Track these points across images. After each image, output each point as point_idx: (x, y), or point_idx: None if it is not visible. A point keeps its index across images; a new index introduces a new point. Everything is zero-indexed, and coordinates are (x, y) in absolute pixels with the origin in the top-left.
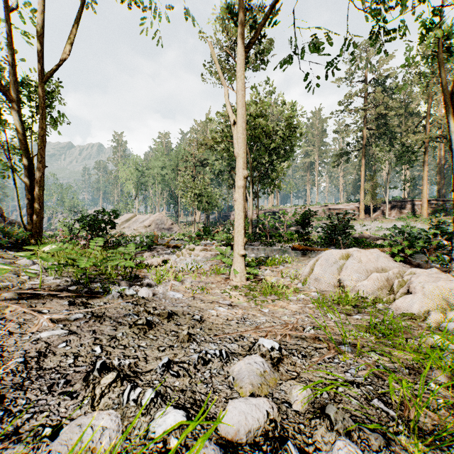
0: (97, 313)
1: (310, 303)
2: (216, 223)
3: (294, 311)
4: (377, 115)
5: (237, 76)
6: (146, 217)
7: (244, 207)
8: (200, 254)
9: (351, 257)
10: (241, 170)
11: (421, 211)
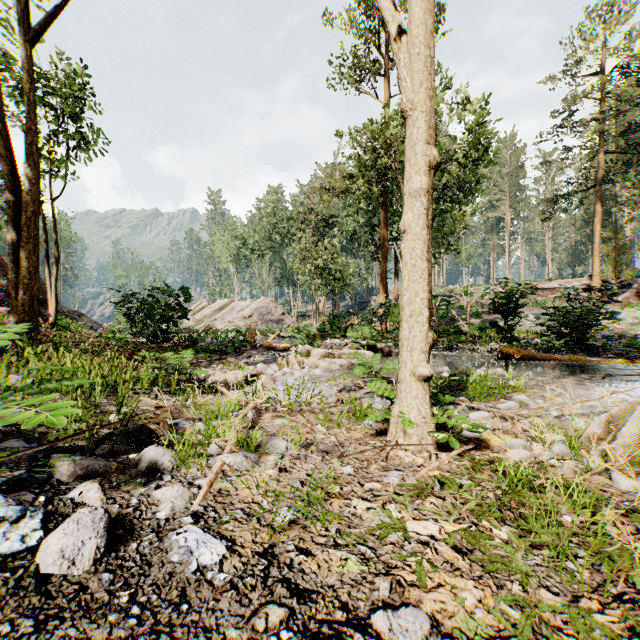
0: None
1: None
2: (348, 312)
3: None
4: (628, 125)
5: None
6: (246, 304)
7: (428, 248)
8: (320, 363)
9: None
10: (421, 147)
11: None
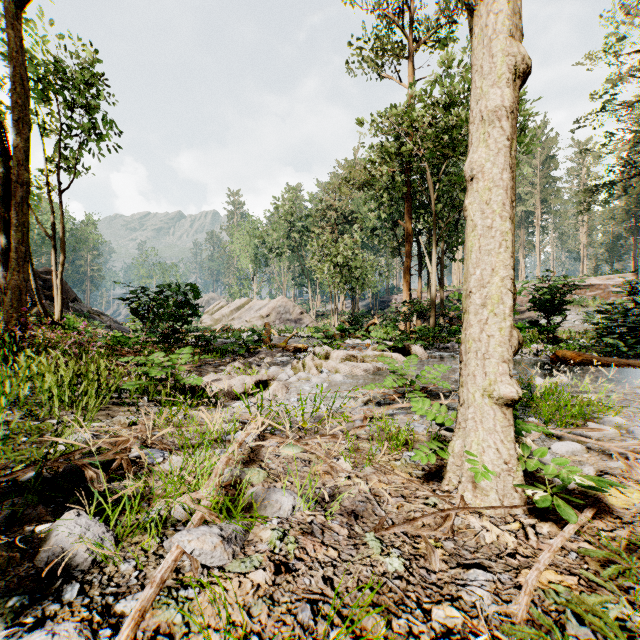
0: None
1: None
2: (368, 312)
3: None
4: None
5: None
6: (264, 303)
7: (511, 201)
8: (341, 368)
9: None
10: (502, 42)
11: None
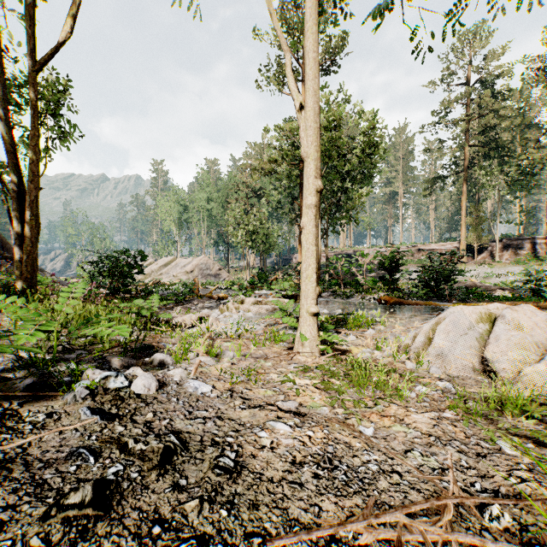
0: (9, 449)
1: (446, 409)
2: (274, 268)
3: (426, 434)
4: (484, 127)
5: (305, 32)
6: (188, 261)
7: (316, 238)
8: (251, 308)
9: (500, 320)
10: (312, 180)
11: (545, 252)
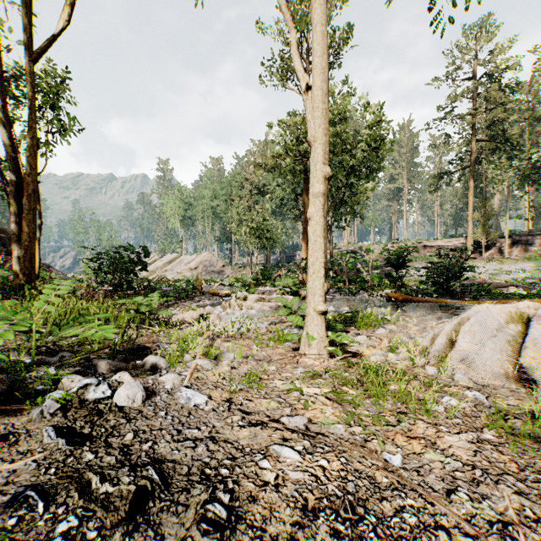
0: None
1: (484, 428)
2: (277, 265)
3: (468, 465)
4: (493, 120)
5: (312, 5)
6: (192, 257)
7: (324, 230)
8: (254, 306)
9: (535, 320)
10: (320, 166)
11: None
